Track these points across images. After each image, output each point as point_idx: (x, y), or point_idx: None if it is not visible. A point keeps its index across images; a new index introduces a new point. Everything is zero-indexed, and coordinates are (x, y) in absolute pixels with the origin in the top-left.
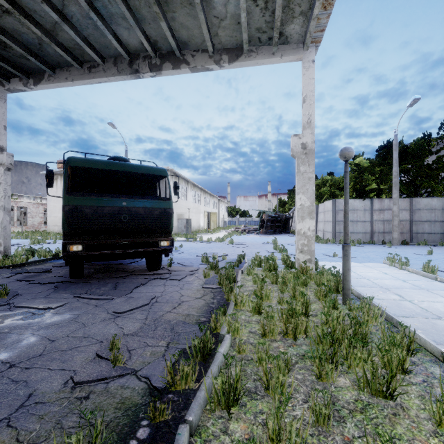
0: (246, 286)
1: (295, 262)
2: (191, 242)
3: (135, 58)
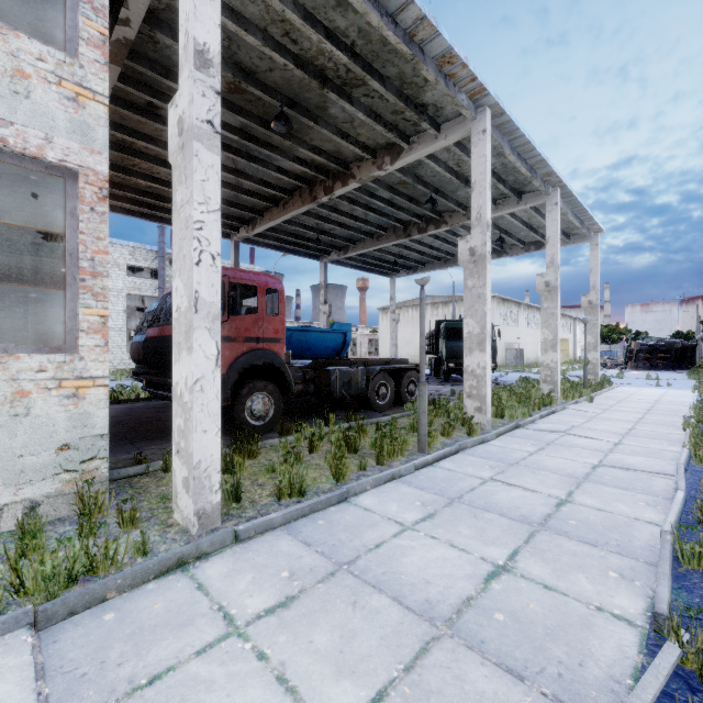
0: None
1: None
2: (519, 373)
3: None
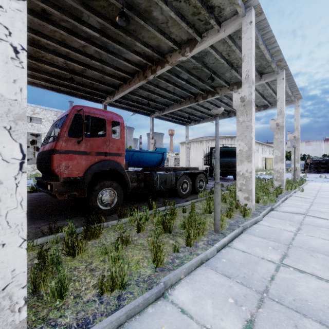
0: None
1: None
2: None
3: (229, 112)
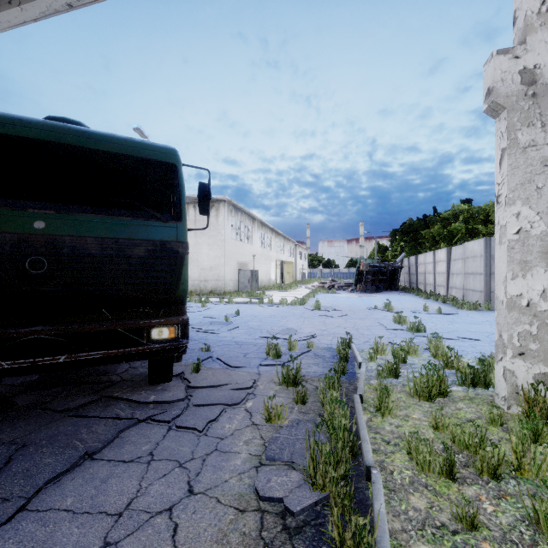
0: (397, 482)
1: (484, 372)
2: (256, 305)
3: None
